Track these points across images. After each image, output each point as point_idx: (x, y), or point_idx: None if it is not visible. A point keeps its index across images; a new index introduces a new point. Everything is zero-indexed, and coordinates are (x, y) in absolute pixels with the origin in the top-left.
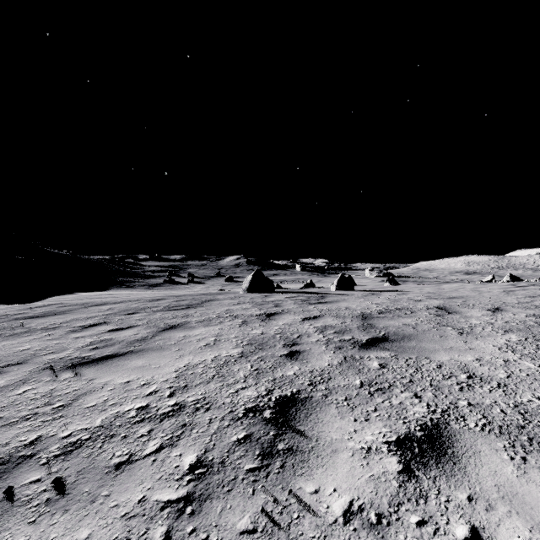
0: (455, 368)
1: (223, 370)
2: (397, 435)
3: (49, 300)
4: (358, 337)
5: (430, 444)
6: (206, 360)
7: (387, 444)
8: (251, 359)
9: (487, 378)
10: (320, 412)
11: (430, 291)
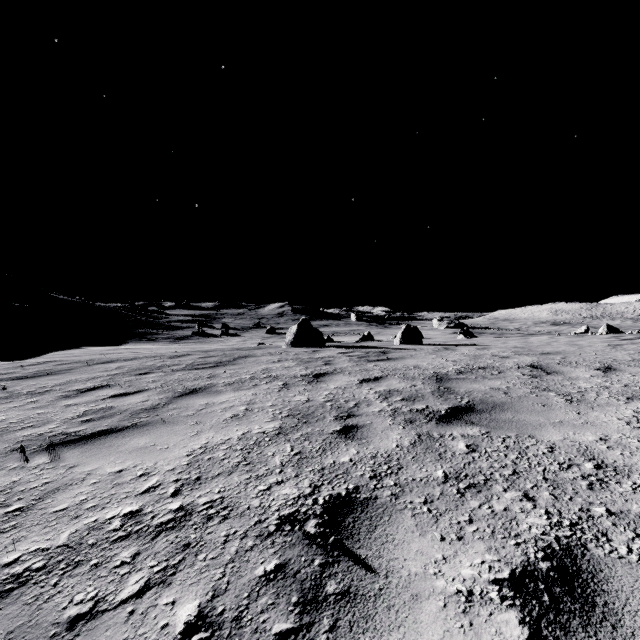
0: (573, 452)
1: (252, 454)
2: (511, 568)
3: (47, 357)
4: (433, 405)
5: (565, 585)
6: (231, 439)
7: (497, 584)
8: (292, 438)
9: (623, 468)
10: (389, 523)
11: (517, 345)
